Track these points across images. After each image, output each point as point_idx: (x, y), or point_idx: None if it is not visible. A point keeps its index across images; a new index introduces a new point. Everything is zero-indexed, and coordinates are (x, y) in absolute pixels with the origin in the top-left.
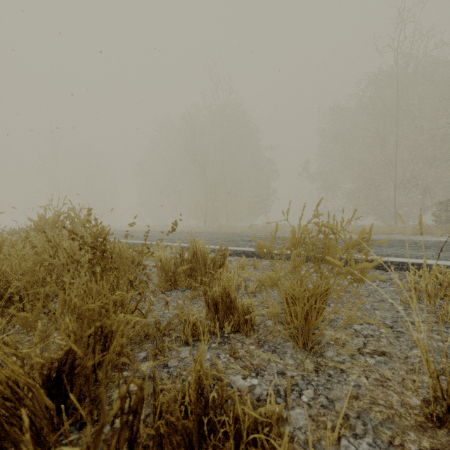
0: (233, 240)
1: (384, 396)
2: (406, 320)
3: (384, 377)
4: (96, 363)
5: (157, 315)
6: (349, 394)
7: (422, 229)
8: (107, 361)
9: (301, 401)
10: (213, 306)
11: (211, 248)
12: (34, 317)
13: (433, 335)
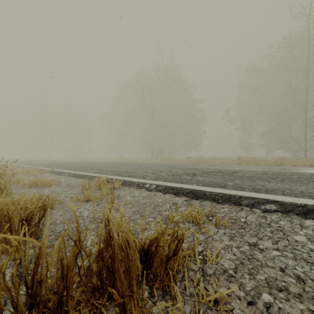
0: (177, 174)
1: None
2: None
3: None
4: None
5: None
6: None
7: None
8: None
9: None
10: None
11: (154, 184)
12: None
13: None
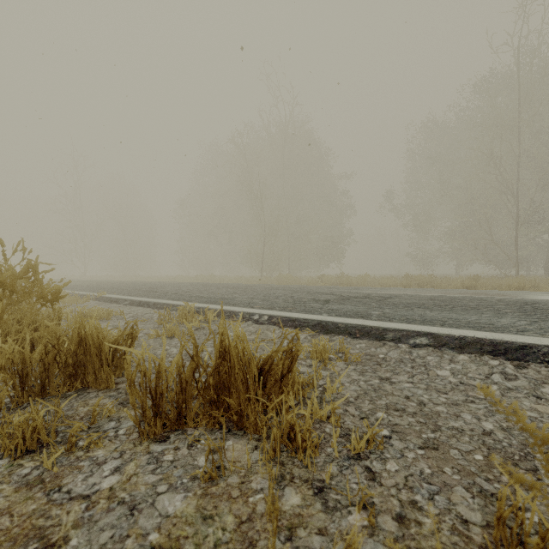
0: (301, 301)
1: None
2: None
3: None
4: None
5: None
6: None
7: None
8: None
9: None
10: None
11: (266, 315)
12: None
13: None
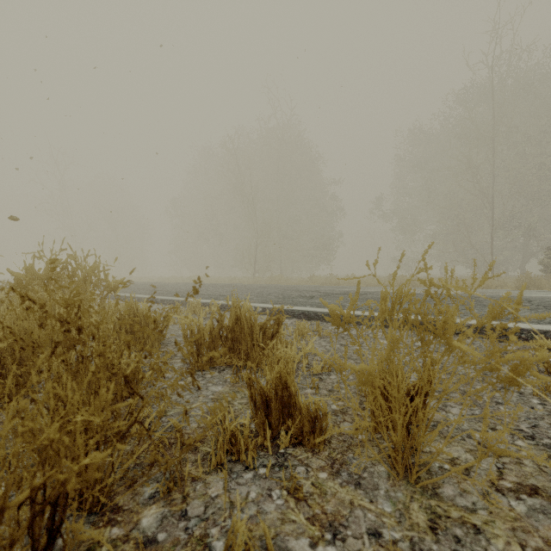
0: (290, 297)
1: None
2: (550, 423)
3: None
4: None
5: (181, 412)
6: None
7: (528, 281)
8: None
9: None
10: (262, 404)
11: (261, 307)
12: None
13: None
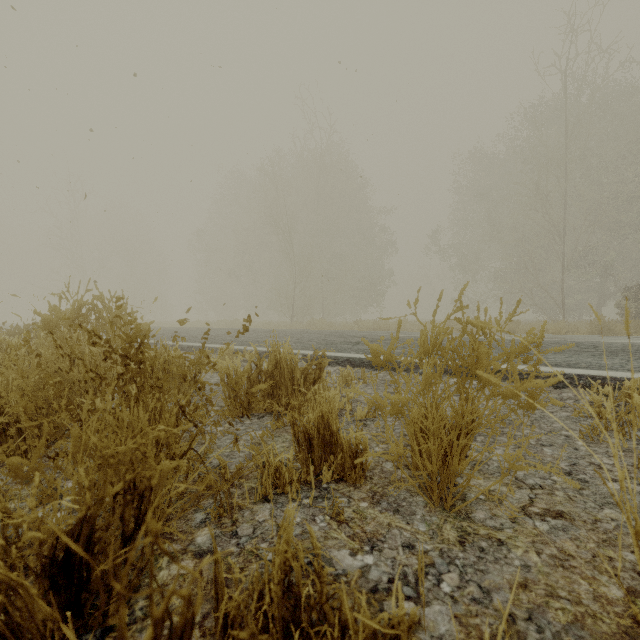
0: (333, 343)
1: (567, 583)
2: (590, 462)
3: (564, 552)
4: (110, 568)
5: (223, 454)
6: (514, 581)
7: (602, 326)
8: (129, 563)
9: (440, 592)
10: (305, 442)
11: (300, 354)
12: (32, 464)
13: (632, 486)
